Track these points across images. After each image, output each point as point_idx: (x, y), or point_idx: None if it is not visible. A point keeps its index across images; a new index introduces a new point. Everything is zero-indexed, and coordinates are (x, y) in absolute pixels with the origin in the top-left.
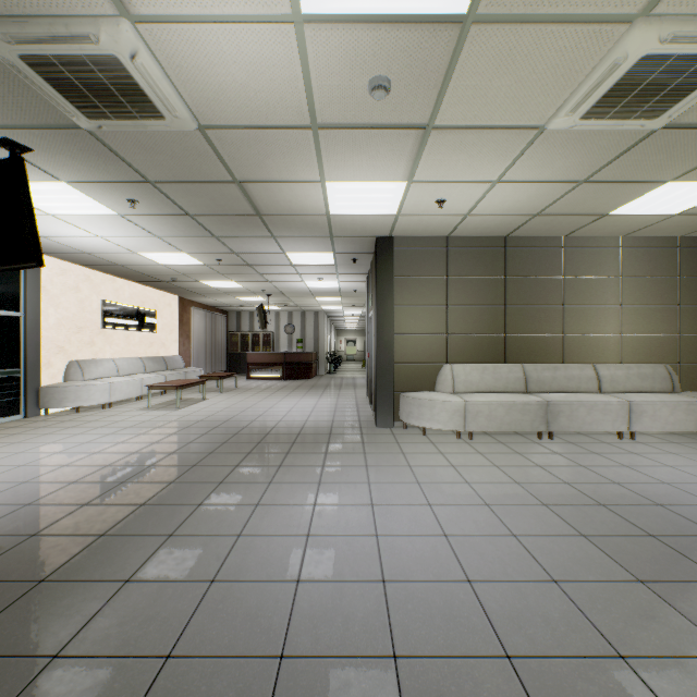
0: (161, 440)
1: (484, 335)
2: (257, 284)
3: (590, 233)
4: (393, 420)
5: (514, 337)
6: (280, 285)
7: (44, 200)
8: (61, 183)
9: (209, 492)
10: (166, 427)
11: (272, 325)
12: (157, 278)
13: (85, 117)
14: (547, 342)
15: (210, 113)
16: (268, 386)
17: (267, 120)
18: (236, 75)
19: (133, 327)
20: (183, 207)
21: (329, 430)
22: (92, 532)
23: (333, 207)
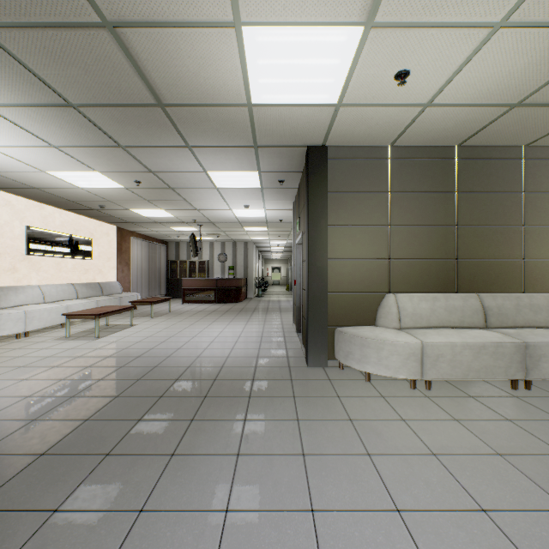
0: (39, 392)
1: (432, 261)
2: (186, 213)
3: None
4: (327, 359)
5: (467, 262)
6: (209, 214)
7: None
8: None
9: None
10: (62, 367)
11: (207, 254)
12: (85, 205)
13: None
14: (505, 268)
15: None
16: (200, 309)
17: None
18: None
19: (64, 254)
20: (56, 88)
21: (252, 373)
22: None
23: (256, 88)
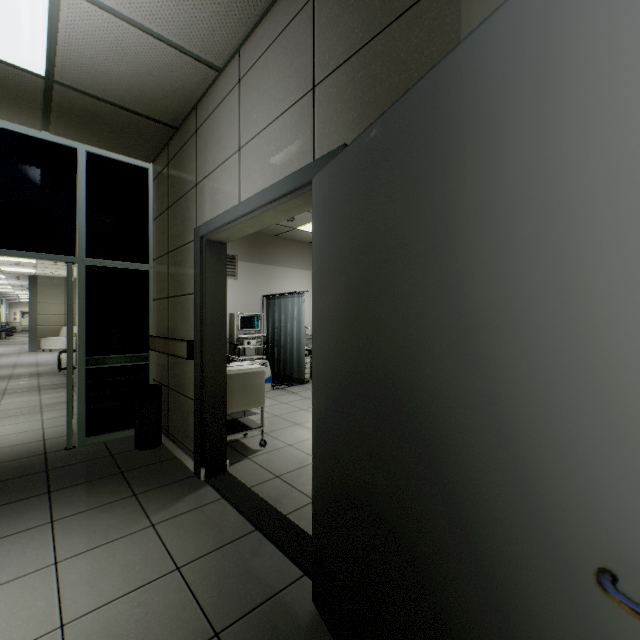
0: None
1: None
2: None
3: None
4: (39, 349)
5: None
6: None
7: None
8: None
9: None
10: None
11: None
12: None
13: None
14: None
15: None
16: None
17: None
18: None
19: None
20: None
21: (2, 354)
22: None
23: (5, 269)
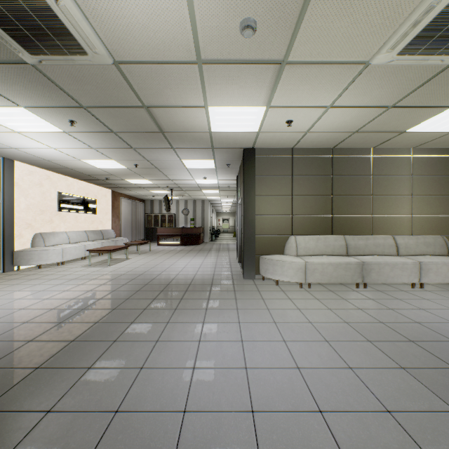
0: (94, 289)
1: (317, 216)
2: (163, 182)
3: (391, 145)
4: (255, 274)
5: (338, 217)
6: (178, 182)
7: (10, 121)
8: (20, 107)
9: (123, 331)
10: (98, 279)
11: (174, 209)
12: (96, 177)
13: (28, 53)
14: (361, 220)
15: (121, 51)
16: (171, 249)
17: (164, 56)
18: (139, 17)
19: (80, 210)
20: (108, 126)
21: (211, 281)
22: (30, 365)
23: (214, 126)
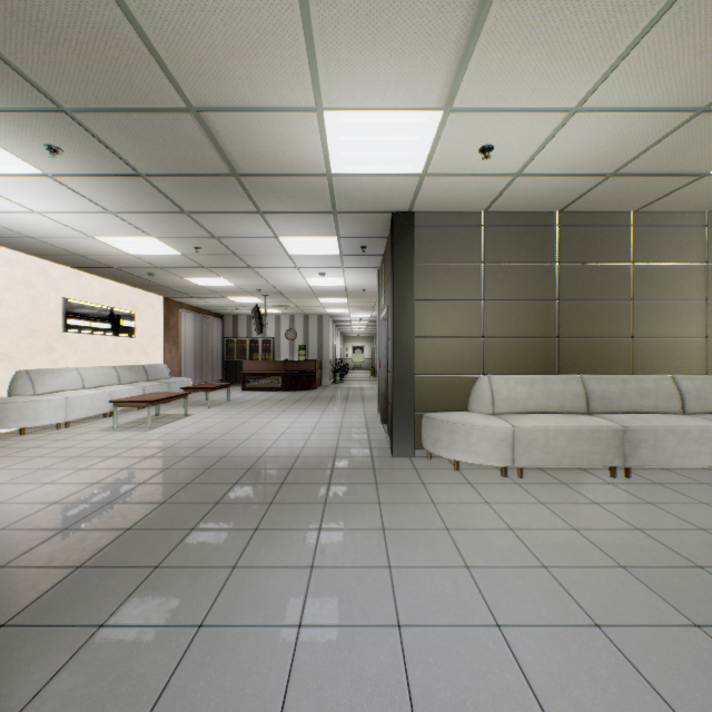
0: (104, 479)
1: (530, 339)
2: (250, 282)
3: (670, 206)
4: (414, 449)
5: (569, 341)
6: (277, 283)
7: None
8: None
9: (129, 592)
10: (121, 457)
11: (272, 330)
12: (131, 273)
13: None
14: (611, 348)
15: None
16: (265, 398)
17: None
18: None
19: (105, 331)
20: (128, 160)
21: (331, 462)
22: None
23: (336, 160)
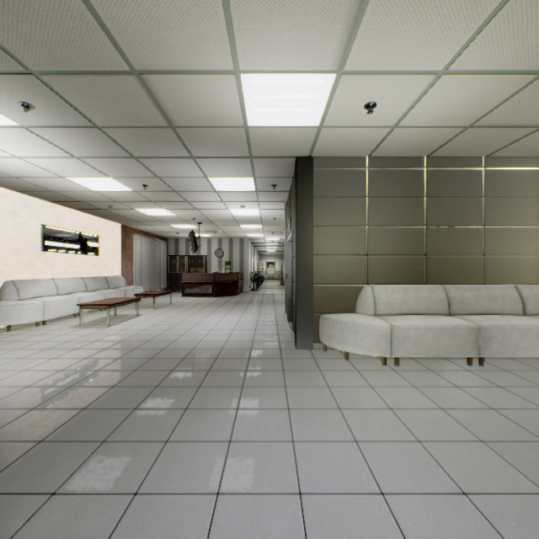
0: (69, 367)
1: (404, 256)
2: (187, 212)
3: (513, 152)
4: (313, 342)
5: (435, 258)
6: (208, 213)
7: None
8: None
9: (79, 464)
10: (83, 349)
11: (205, 249)
12: (95, 205)
13: None
14: (467, 263)
15: None
16: (199, 302)
17: None
18: None
19: (75, 250)
20: (86, 115)
21: (248, 353)
22: None
23: (251, 115)
